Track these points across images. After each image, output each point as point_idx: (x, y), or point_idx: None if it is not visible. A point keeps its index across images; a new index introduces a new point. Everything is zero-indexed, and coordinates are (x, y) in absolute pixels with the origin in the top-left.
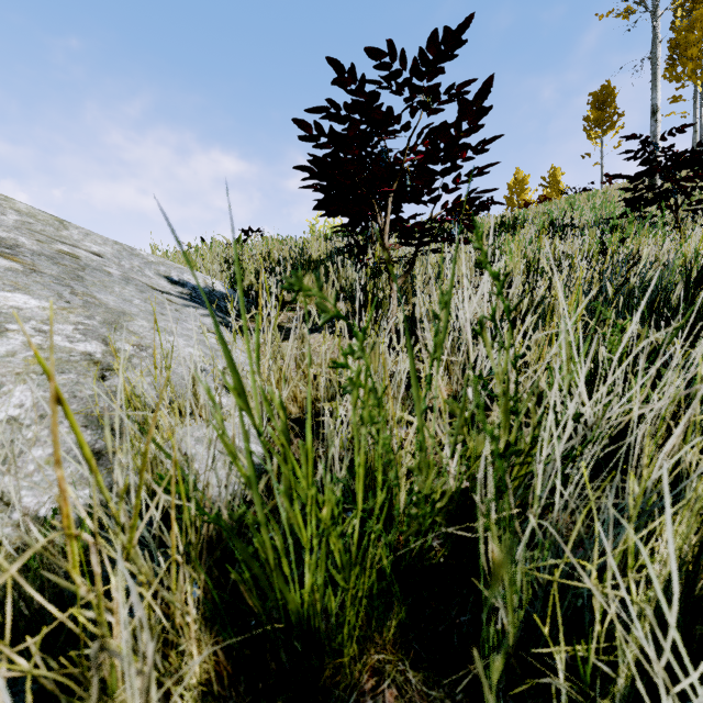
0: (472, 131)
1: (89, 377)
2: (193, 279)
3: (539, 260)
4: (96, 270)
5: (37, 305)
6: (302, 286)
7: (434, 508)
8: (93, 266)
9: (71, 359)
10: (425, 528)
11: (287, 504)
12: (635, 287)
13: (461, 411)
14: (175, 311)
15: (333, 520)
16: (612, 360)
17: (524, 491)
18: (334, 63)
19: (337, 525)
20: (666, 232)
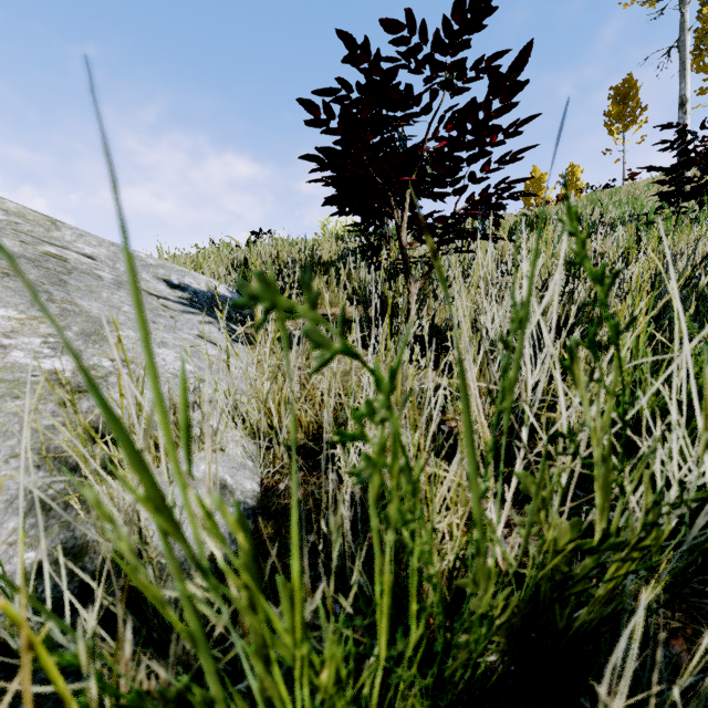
0: (504, 110)
1: (51, 402)
2: (195, 283)
3: None
4: (84, 274)
5: (2, 315)
6: (277, 301)
7: (492, 627)
8: (82, 269)
9: (32, 380)
10: (477, 655)
11: (260, 669)
12: (707, 290)
13: (539, 488)
14: (170, 318)
15: (338, 684)
16: (699, 385)
17: (622, 595)
18: (345, 37)
19: (346, 689)
20: (707, 228)
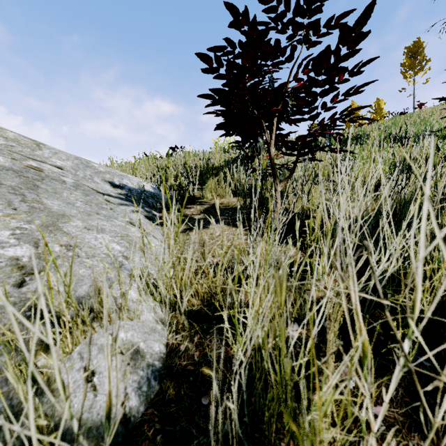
0: (350, 56)
1: (7, 284)
2: (130, 183)
3: (408, 166)
4: (53, 180)
5: None
6: None
7: None
8: (52, 176)
9: None
10: None
11: None
12: None
13: None
14: (109, 210)
15: None
16: None
17: None
18: (230, 7)
19: None
20: None
